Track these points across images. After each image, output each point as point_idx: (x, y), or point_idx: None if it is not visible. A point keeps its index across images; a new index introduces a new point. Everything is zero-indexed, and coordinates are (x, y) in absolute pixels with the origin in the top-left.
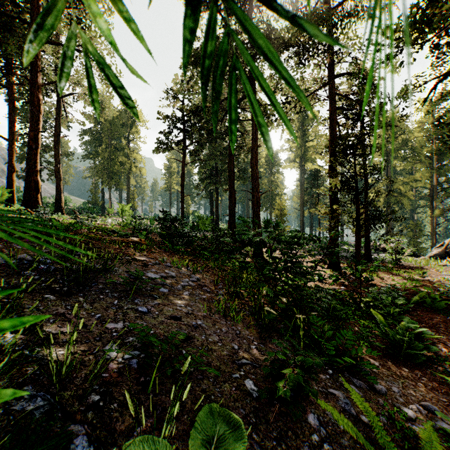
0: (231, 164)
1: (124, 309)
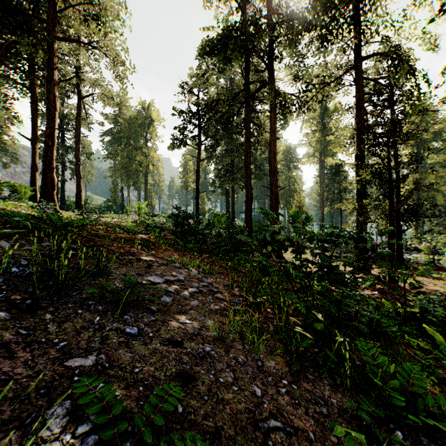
0: (248, 158)
1: (104, 331)
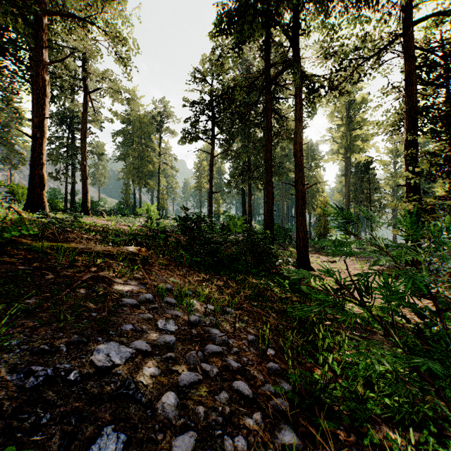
0: (268, 152)
1: None
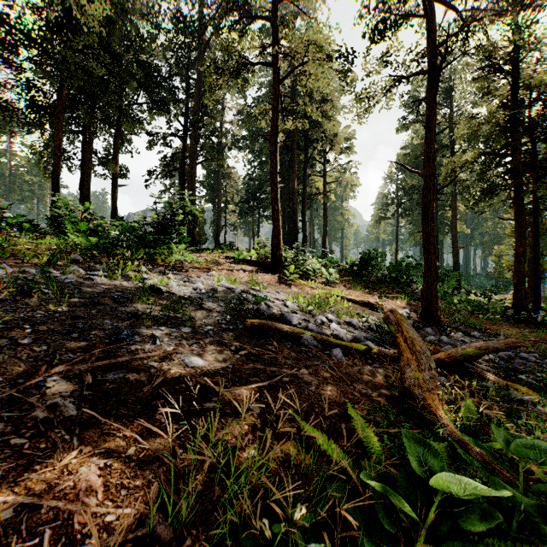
0: (435, 227)
1: None
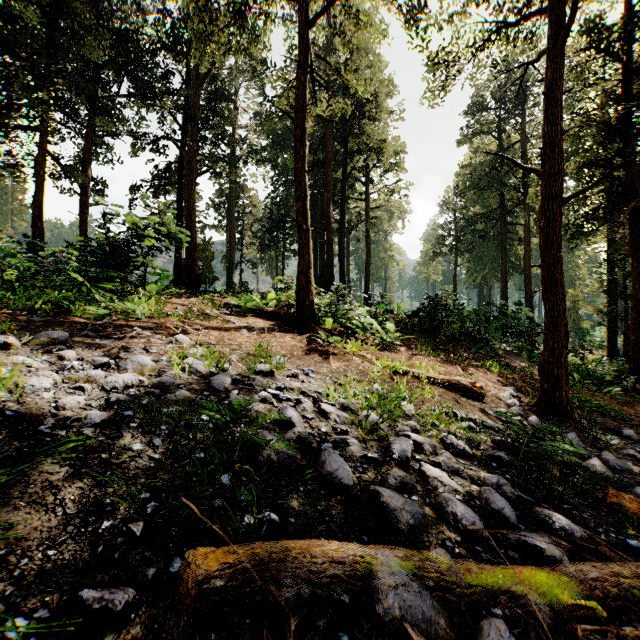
0: (503, 265)
1: None
